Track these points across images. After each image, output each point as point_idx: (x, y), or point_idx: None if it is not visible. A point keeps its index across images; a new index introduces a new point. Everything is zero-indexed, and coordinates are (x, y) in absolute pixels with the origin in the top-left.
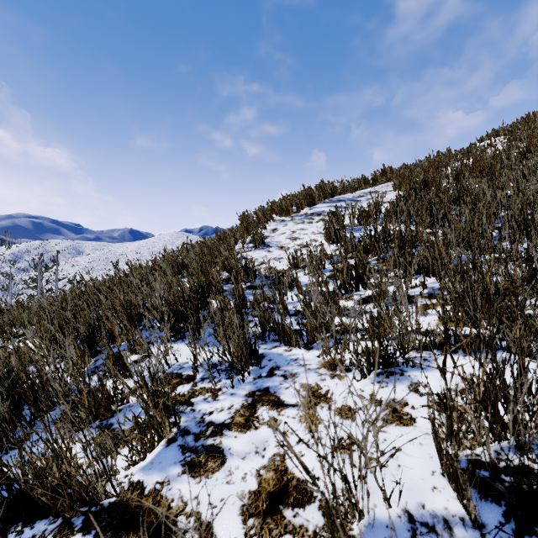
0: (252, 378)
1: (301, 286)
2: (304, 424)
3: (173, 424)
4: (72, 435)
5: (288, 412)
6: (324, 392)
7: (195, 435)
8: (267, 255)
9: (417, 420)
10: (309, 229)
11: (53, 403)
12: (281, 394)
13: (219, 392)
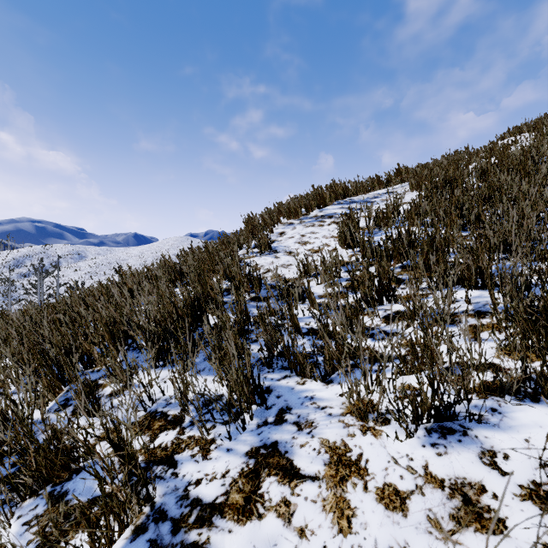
0: (255, 425)
1: (314, 298)
2: (330, 515)
3: (145, 501)
4: (12, 509)
5: (306, 490)
6: (354, 457)
7: (173, 521)
8: (274, 261)
9: (508, 524)
10: (320, 232)
11: (2, 453)
12: (294, 457)
13: (212, 446)
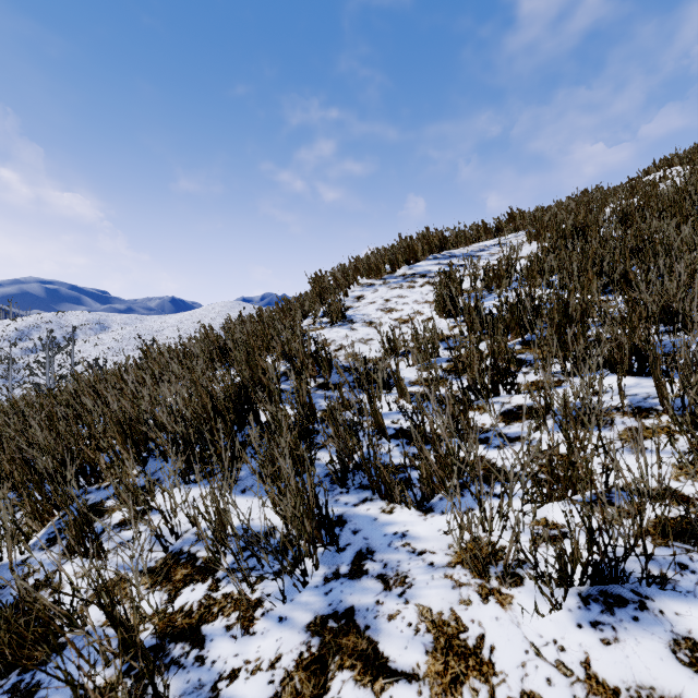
0: (322, 577)
1: (404, 387)
2: None
3: None
4: None
5: (398, 697)
6: (472, 640)
7: None
8: (349, 334)
9: None
10: (410, 296)
11: None
12: (379, 636)
13: (257, 612)
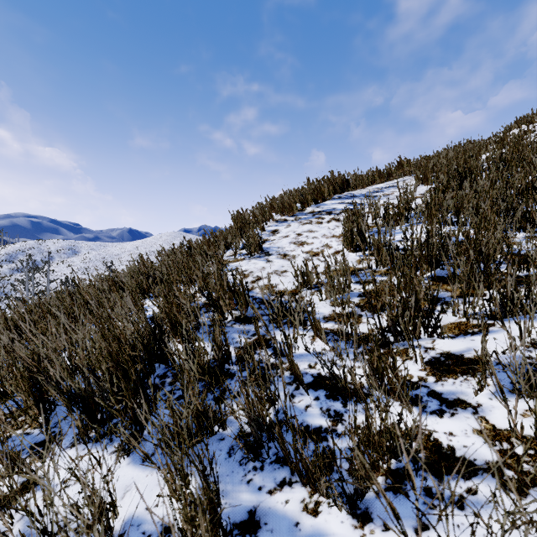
0: None
1: (320, 327)
2: None
3: None
4: None
5: None
6: None
7: None
8: (266, 266)
9: None
10: (319, 230)
11: None
12: None
13: None
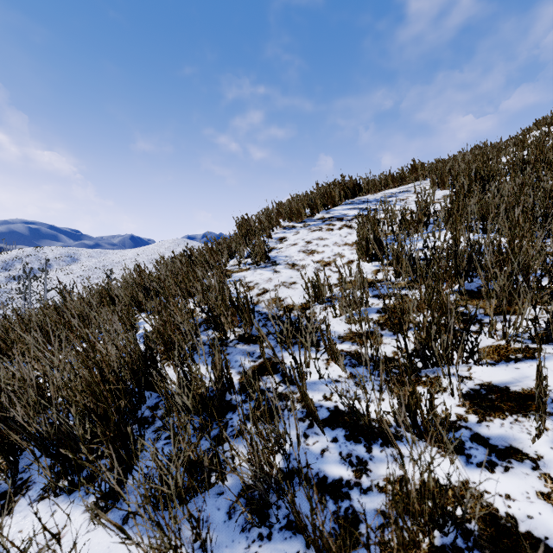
0: None
1: (336, 350)
2: None
3: None
4: None
5: None
6: None
7: None
8: (273, 277)
9: None
10: (330, 238)
11: None
12: None
13: None
